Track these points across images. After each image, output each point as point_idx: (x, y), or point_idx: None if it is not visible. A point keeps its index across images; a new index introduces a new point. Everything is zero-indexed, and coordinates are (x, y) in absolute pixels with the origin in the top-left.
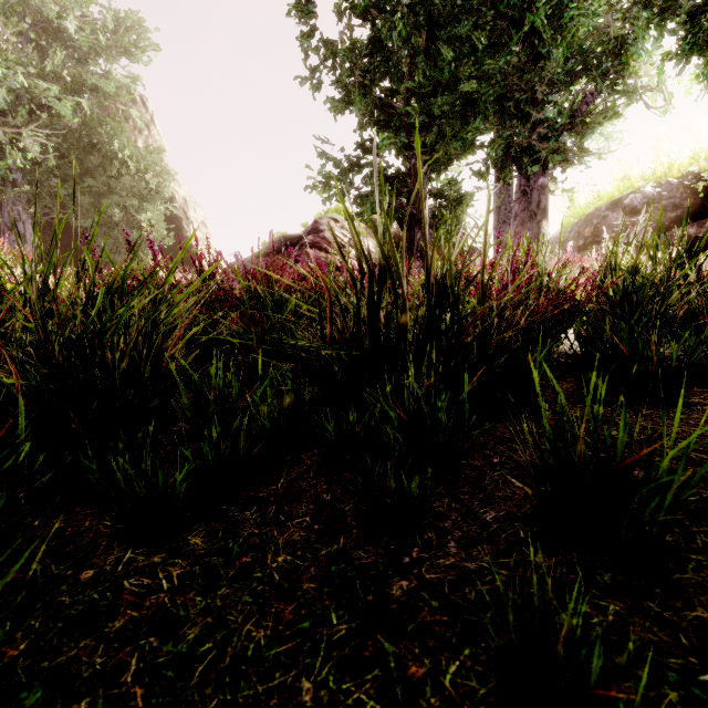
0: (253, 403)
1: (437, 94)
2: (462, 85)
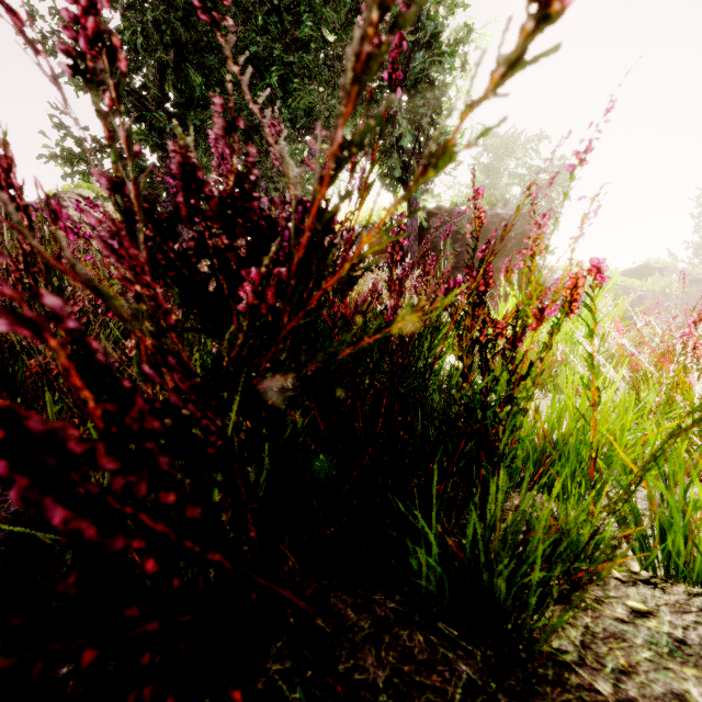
0: None
1: (190, 108)
2: (211, 109)
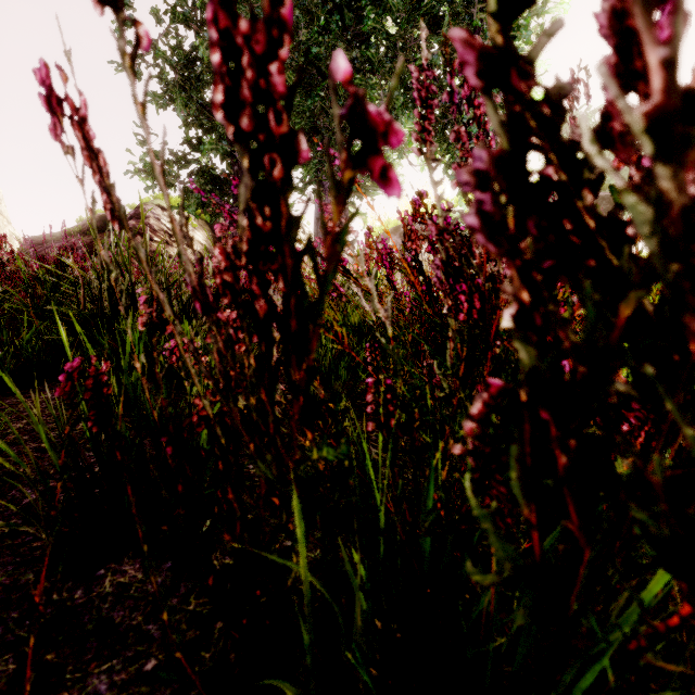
0: (21, 344)
1: None
2: None
